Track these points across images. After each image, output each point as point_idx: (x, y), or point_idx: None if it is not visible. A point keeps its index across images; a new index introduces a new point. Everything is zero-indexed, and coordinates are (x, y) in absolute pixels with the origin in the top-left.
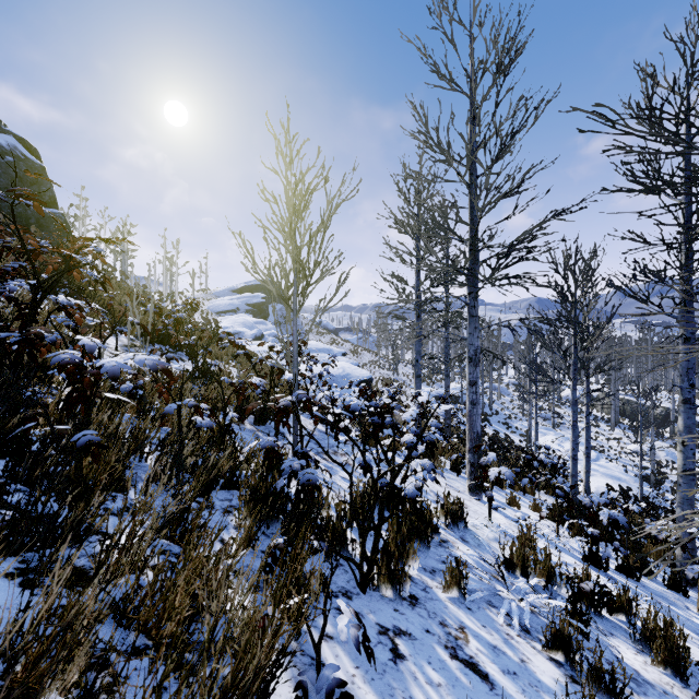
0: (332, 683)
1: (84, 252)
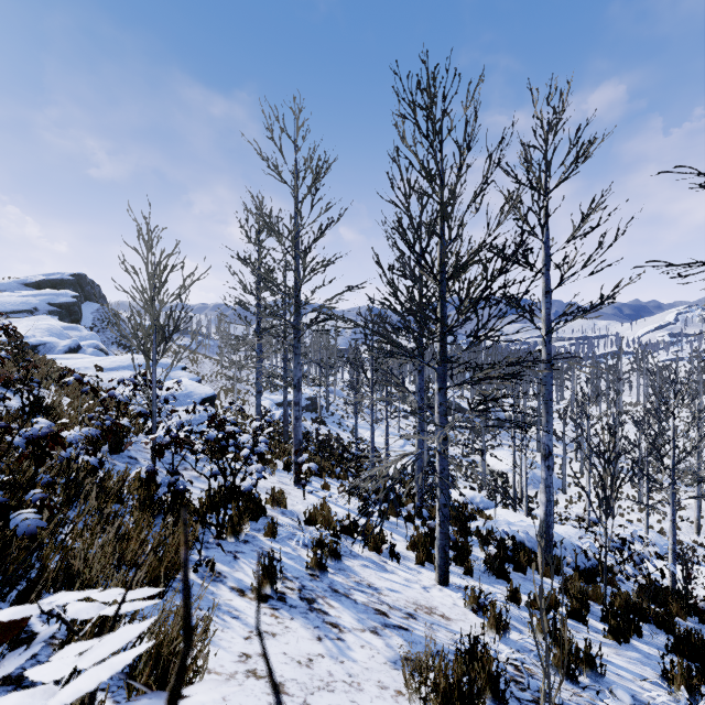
0: (209, 560)
1: None
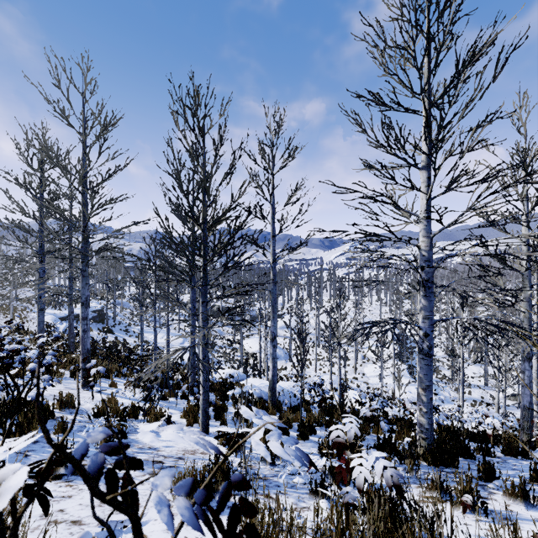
0: None
1: None
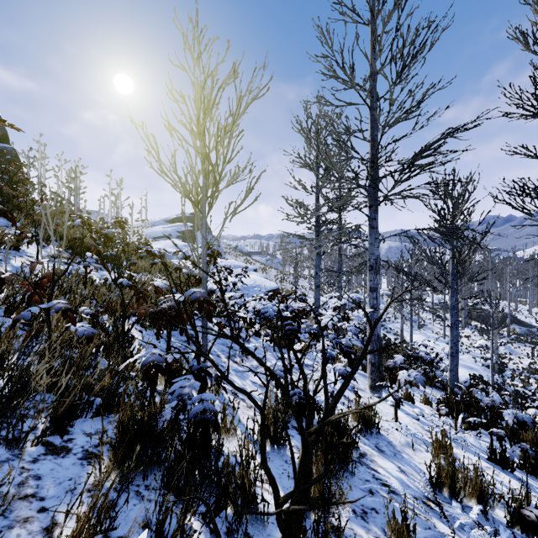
0: None
1: (26, 178)
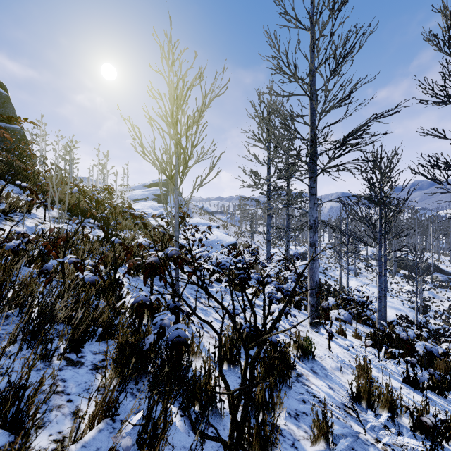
0: None
1: (33, 153)
